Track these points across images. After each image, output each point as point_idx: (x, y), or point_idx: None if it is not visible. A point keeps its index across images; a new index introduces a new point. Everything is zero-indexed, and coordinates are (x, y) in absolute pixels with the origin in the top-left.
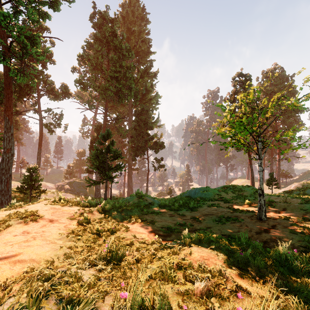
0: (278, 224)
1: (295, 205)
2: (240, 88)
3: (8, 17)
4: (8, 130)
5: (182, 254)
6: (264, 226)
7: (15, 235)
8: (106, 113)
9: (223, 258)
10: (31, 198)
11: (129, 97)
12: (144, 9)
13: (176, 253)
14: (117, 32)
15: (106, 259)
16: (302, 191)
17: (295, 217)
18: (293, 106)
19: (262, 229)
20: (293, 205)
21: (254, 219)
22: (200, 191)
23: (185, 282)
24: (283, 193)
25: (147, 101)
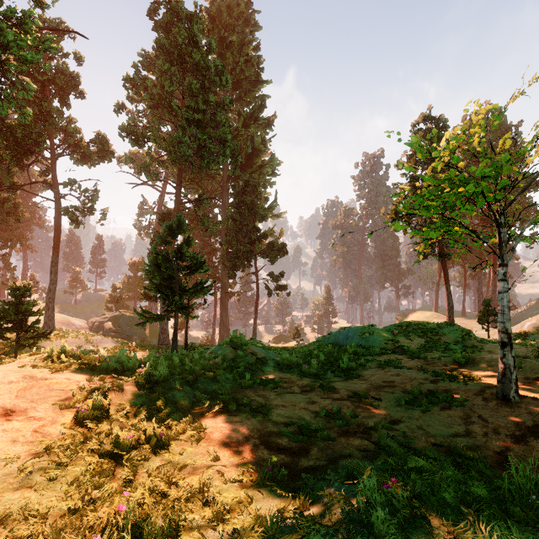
0: None
1: None
2: (426, 142)
3: None
4: None
5: None
6: (525, 420)
7: None
8: (179, 189)
9: None
10: (17, 349)
11: (221, 158)
12: (249, 5)
13: None
14: (199, 38)
15: None
16: None
17: None
18: None
19: (524, 427)
20: None
21: (491, 399)
22: (356, 334)
23: None
24: None
25: (256, 170)
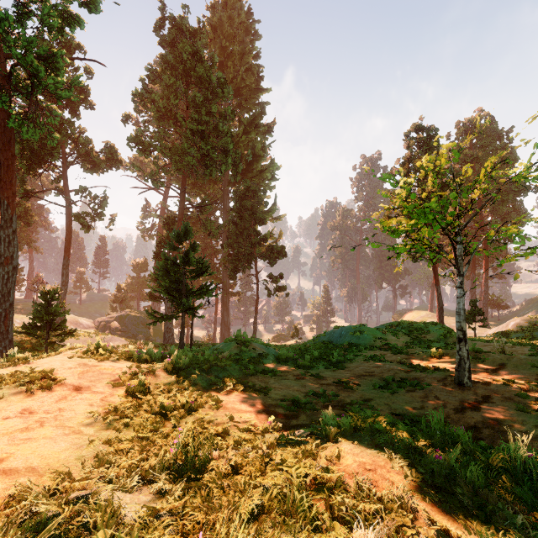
0: (493, 393)
1: (521, 357)
2: (418, 151)
3: (7, 20)
4: (7, 223)
5: (324, 460)
6: (469, 398)
7: (7, 417)
8: (183, 195)
9: (402, 468)
10: (48, 345)
11: (223, 166)
12: (249, 15)
13: (311, 455)
14: (203, 52)
15: (174, 469)
16: (529, 332)
17: (523, 381)
18: (523, 178)
19: (466, 403)
20: (518, 358)
21: (449, 384)
22: (349, 333)
23: (331, 525)
24: (495, 335)
25: (256, 175)
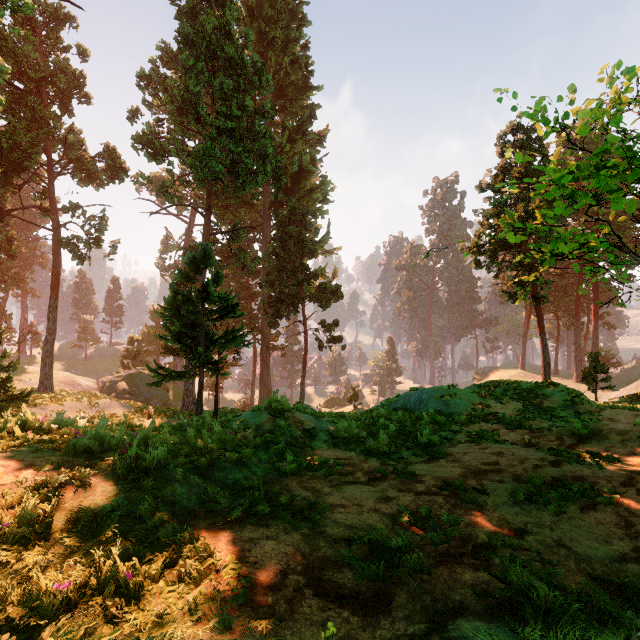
0: None
1: None
2: None
3: None
4: None
5: None
6: None
7: None
8: (208, 216)
9: None
10: None
11: (260, 176)
12: None
13: None
14: (233, 28)
15: None
16: None
17: None
18: None
19: None
20: None
21: None
22: (433, 396)
23: None
24: (622, 399)
25: (304, 196)
